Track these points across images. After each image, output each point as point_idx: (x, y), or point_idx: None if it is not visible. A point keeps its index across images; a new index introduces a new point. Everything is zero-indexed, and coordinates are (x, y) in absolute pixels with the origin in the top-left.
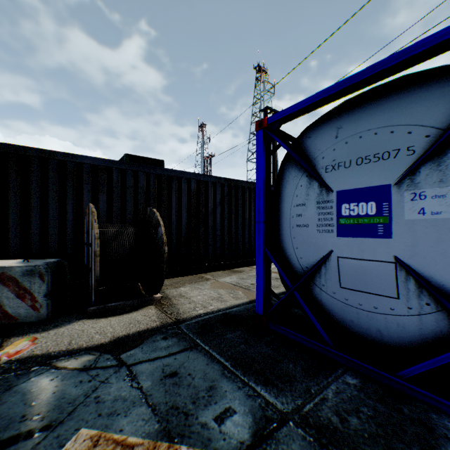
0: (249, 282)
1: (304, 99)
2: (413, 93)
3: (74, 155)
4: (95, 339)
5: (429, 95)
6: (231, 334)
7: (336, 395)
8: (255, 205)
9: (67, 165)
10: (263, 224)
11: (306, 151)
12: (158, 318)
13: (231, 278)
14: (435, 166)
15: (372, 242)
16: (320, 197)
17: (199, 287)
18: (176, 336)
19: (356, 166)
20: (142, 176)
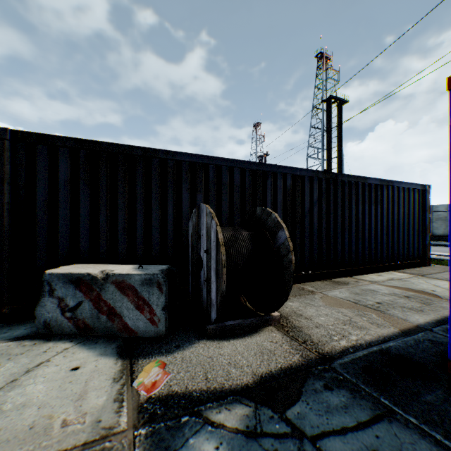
0: (370, 299)
1: None
2: None
3: (174, 153)
4: (234, 375)
5: None
6: (429, 394)
7: None
8: (356, 203)
9: (167, 164)
10: None
11: None
12: (292, 347)
13: (341, 291)
14: None
15: None
16: None
17: (310, 303)
18: (341, 385)
19: None
20: (237, 172)
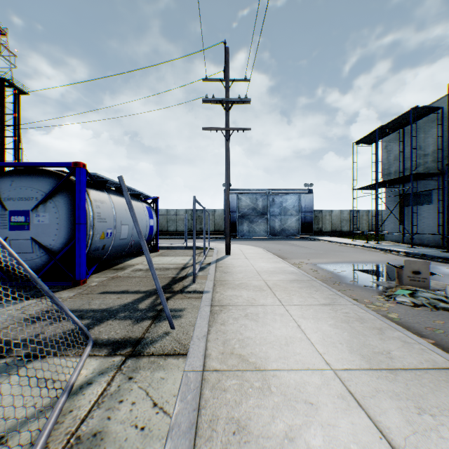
0: None
1: None
2: (42, 178)
3: None
4: None
5: (46, 180)
6: None
7: (0, 292)
8: None
9: None
10: None
11: None
12: None
13: None
14: (44, 206)
15: (24, 232)
16: (2, 212)
17: None
18: None
19: (19, 201)
20: None
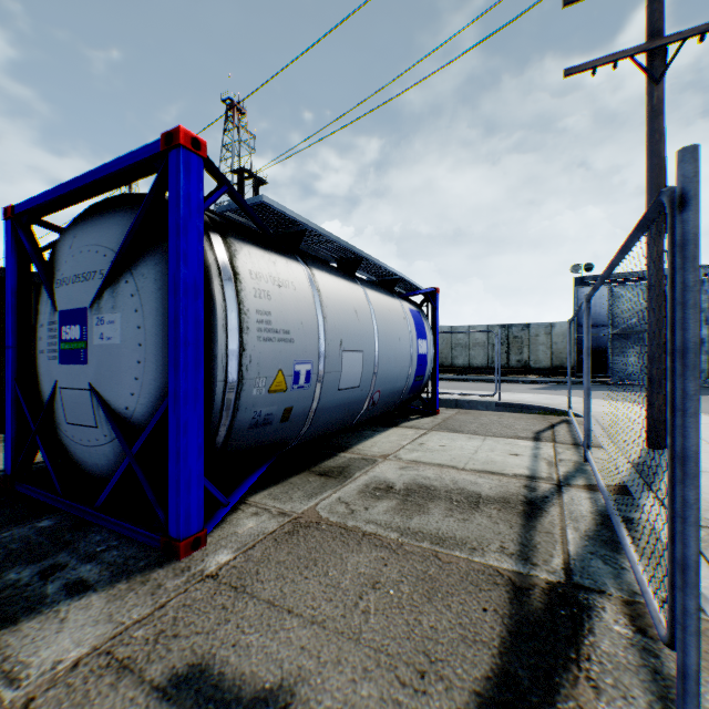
0: None
1: (42, 193)
2: (118, 216)
3: None
4: None
5: (124, 221)
6: None
7: None
8: None
9: None
10: (12, 350)
11: (55, 258)
12: None
13: None
14: (113, 292)
15: (80, 369)
16: (52, 317)
17: None
18: None
19: (73, 285)
20: None
